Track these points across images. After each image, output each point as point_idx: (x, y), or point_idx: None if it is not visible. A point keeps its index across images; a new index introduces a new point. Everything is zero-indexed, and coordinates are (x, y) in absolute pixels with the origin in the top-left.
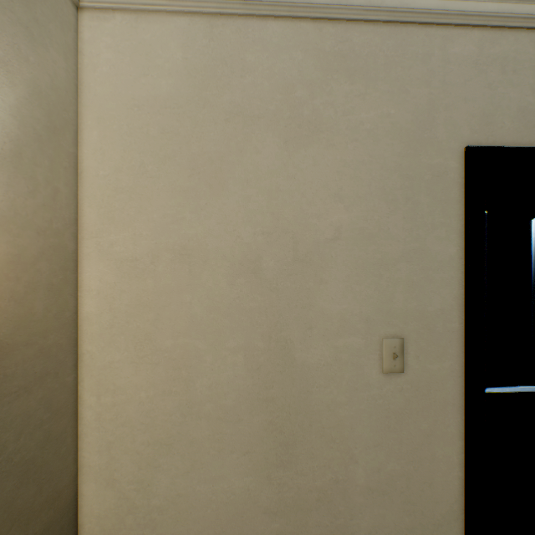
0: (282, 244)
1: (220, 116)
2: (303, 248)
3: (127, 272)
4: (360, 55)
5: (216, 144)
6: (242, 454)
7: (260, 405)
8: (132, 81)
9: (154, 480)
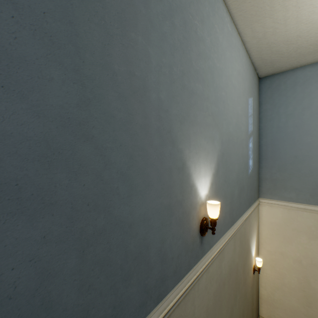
0: (307, 259)
1: (290, 229)
2: (313, 262)
3: (268, 253)
4: None
5: (289, 234)
6: (296, 298)
7: (301, 290)
8: (269, 218)
9: (274, 293)
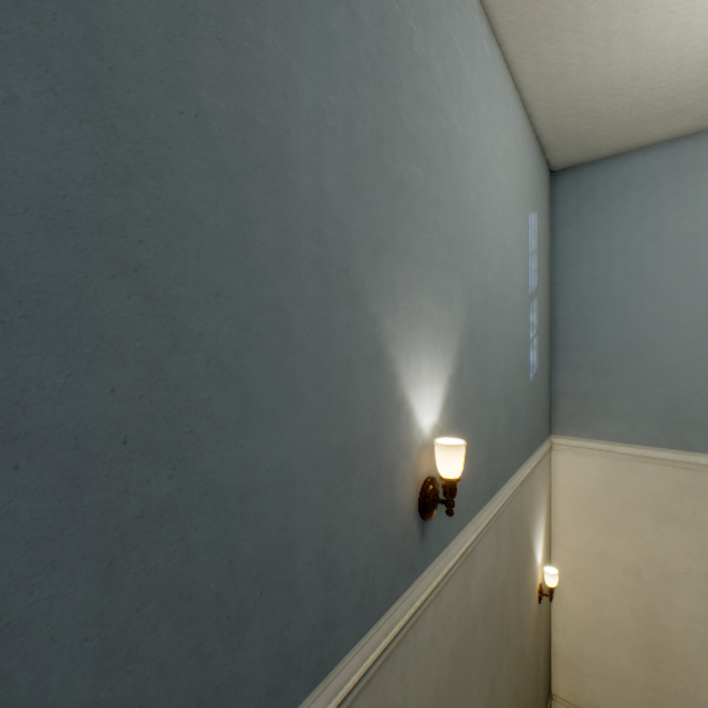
0: (652, 566)
1: (617, 501)
2: (665, 571)
3: (571, 555)
4: (703, 486)
5: (615, 513)
6: (629, 652)
7: (639, 635)
8: (573, 479)
9: (584, 643)
